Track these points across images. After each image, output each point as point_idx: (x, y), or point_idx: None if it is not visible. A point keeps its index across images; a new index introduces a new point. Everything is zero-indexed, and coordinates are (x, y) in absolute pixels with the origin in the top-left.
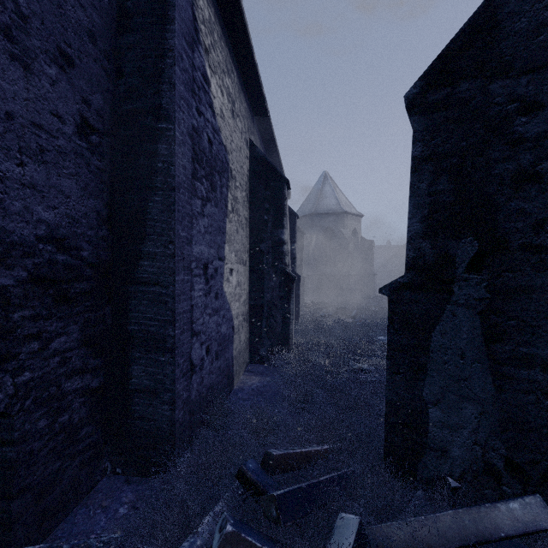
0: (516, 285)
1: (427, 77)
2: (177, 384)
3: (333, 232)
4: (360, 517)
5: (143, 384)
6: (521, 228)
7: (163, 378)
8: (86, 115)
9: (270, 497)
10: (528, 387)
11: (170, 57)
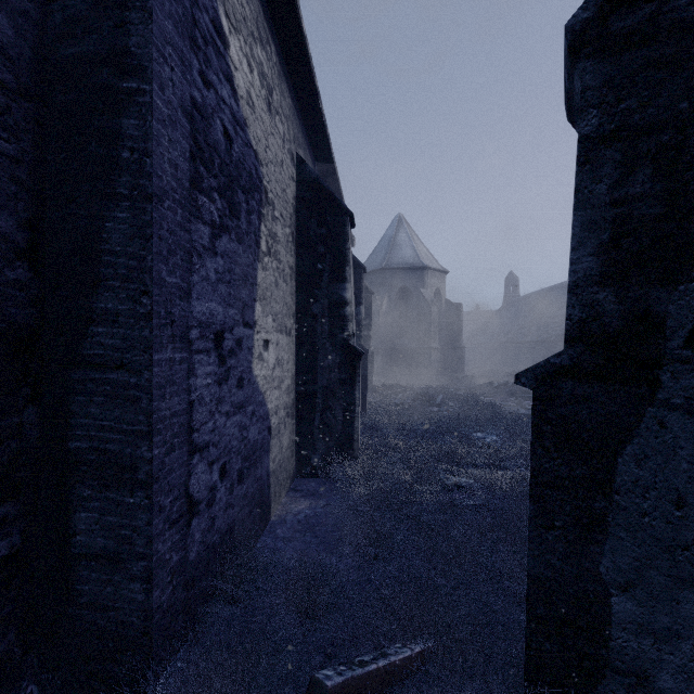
0: None
1: None
2: (158, 543)
3: (410, 293)
4: None
5: (96, 546)
6: None
7: (132, 534)
8: None
9: None
10: None
11: None
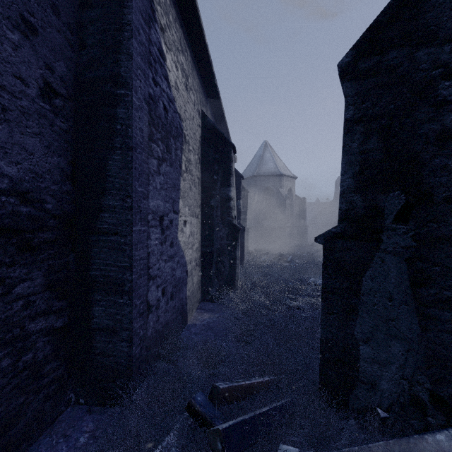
0: (440, 234)
1: (358, 47)
2: (134, 323)
3: (272, 191)
4: (299, 449)
5: (103, 324)
6: (445, 182)
7: (122, 318)
8: (50, 80)
9: (216, 431)
10: (451, 327)
11: (128, 31)
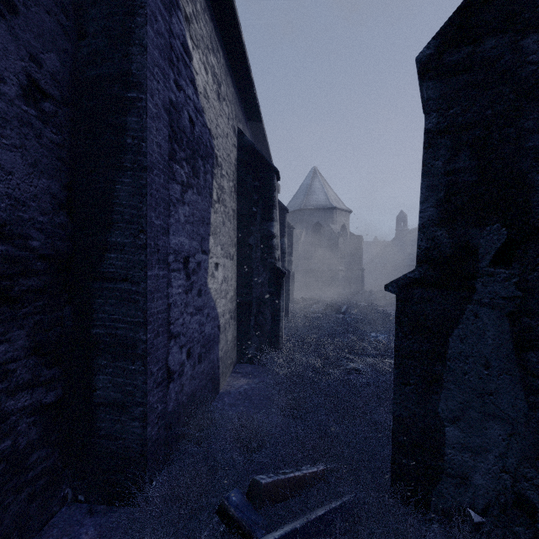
0: None
1: (444, 34)
2: (150, 396)
3: (322, 227)
4: None
5: (109, 397)
6: None
7: (133, 389)
8: (36, 76)
9: None
10: None
11: (141, 15)
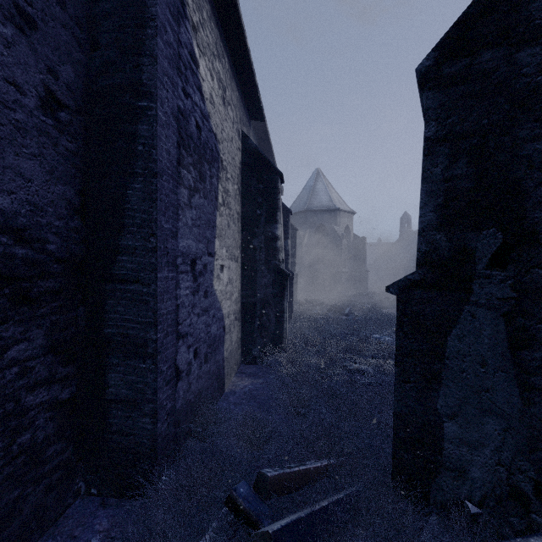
0: None
1: (442, 47)
2: (160, 393)
3: (326, 229)
4: None
5: (121, 394)
6: None
7: (144, 387)
8: (53, 87)
9: (264, 535)
10: None
11: (152, 27)
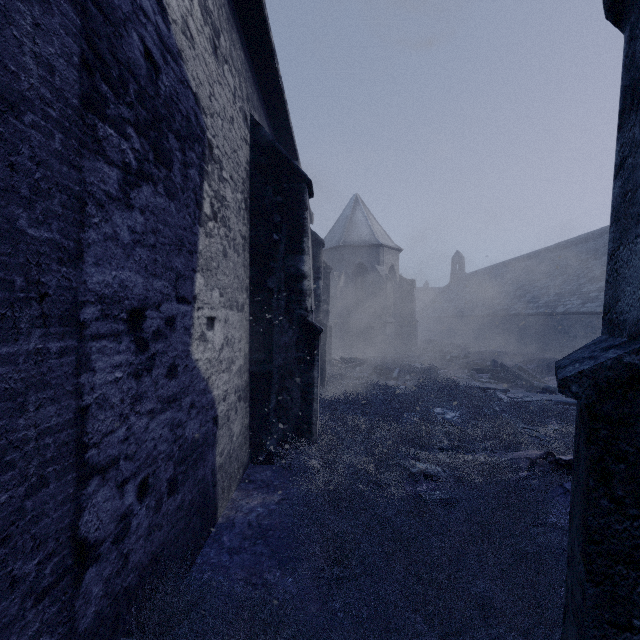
0: None
1: None
2: (8, 636)
3: (366, 269)
4: None
5: None
6: None
7: None
8: None
9: None
10: None
11: None
